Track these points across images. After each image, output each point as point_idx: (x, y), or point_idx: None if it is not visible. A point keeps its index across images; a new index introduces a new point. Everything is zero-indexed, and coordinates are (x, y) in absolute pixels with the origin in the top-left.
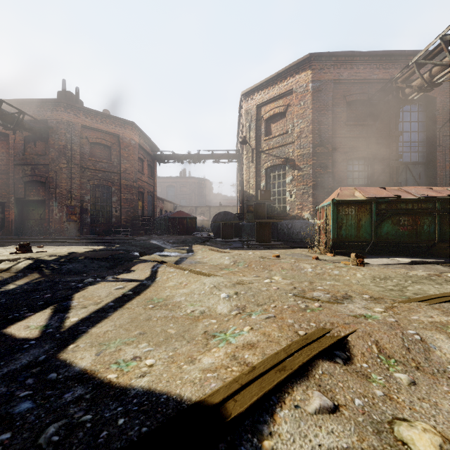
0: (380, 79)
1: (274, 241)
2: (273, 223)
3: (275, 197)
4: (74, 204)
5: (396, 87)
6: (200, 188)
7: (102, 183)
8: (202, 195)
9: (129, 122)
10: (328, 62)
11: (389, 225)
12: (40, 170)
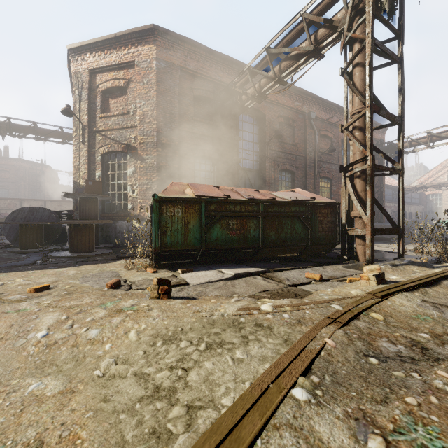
0: (224, 83)
1: (107, 248)
2: (110, 225)
3: (114, 191)
4: None
5: (235, 91)
6: (35, 176)
7: None
8: (39, 185)
9: None
10: (174, 44)
11: (219, 229)
12: None
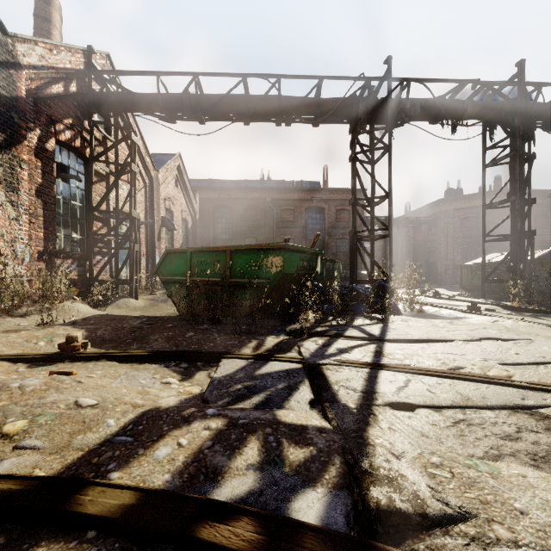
0: None
1: None
2: None
3: None
4: (449, 263)
5: None
6: None
7: (469, 246)
8: None
9: (493, 192)
10: None
11: (476, 278)
12: (433, 244)
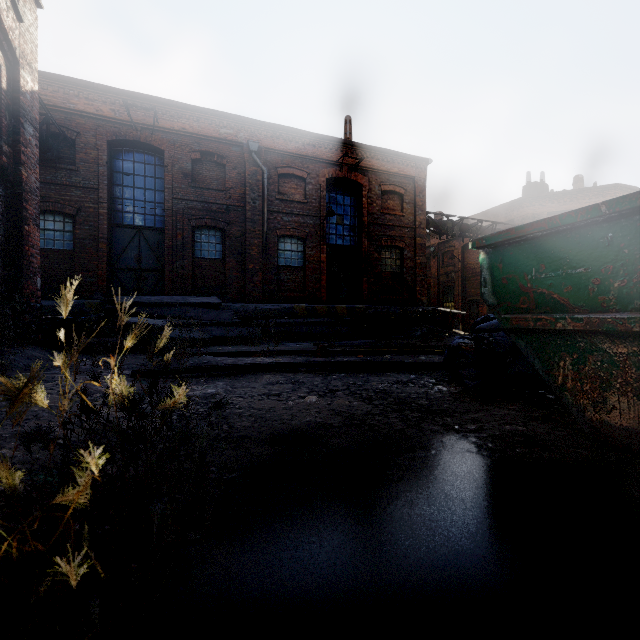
0: None
1: None
2: None
3: None
4: None
5: None
6: None
7: None
8: None
9: (610, 187)
10: None
11: None
12: None
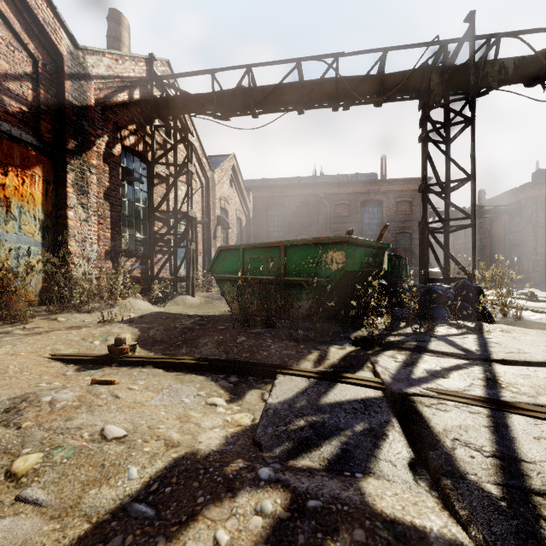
0: None
1: None
2: None
3: None
4: (539, 259)
5: None
6: None
7: None
8: None
9: None
10: None
11: None
12: (517, 236)
